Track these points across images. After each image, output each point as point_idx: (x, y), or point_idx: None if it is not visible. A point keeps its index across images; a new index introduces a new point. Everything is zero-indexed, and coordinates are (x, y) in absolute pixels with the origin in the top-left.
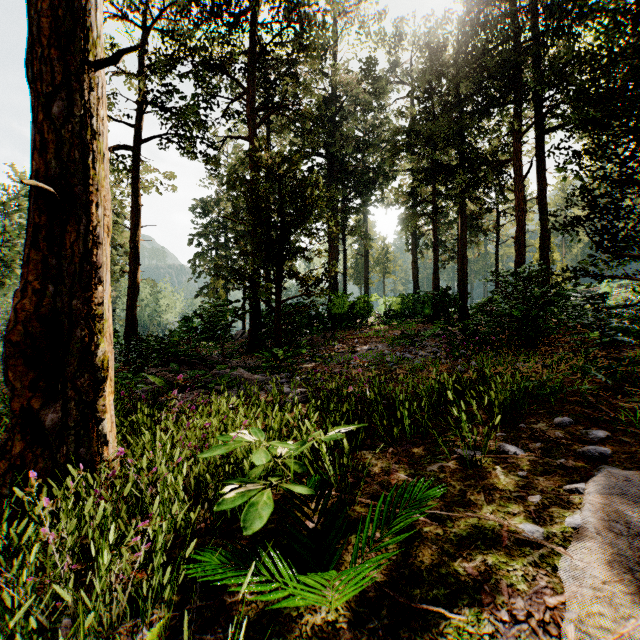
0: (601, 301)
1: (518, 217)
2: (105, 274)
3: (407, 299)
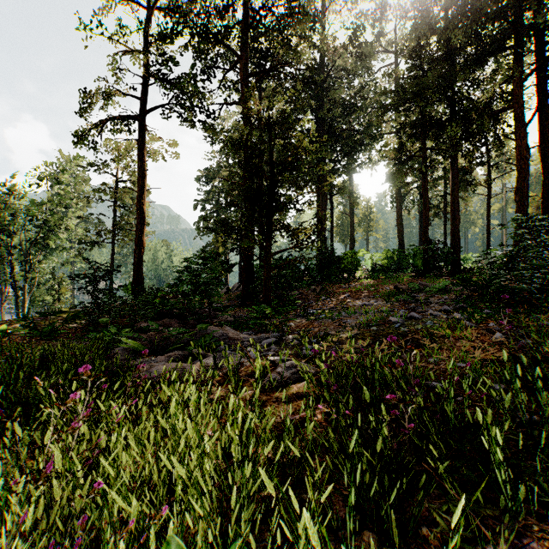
0: None
1: (519, 166)
2: None
3: (392, 254)
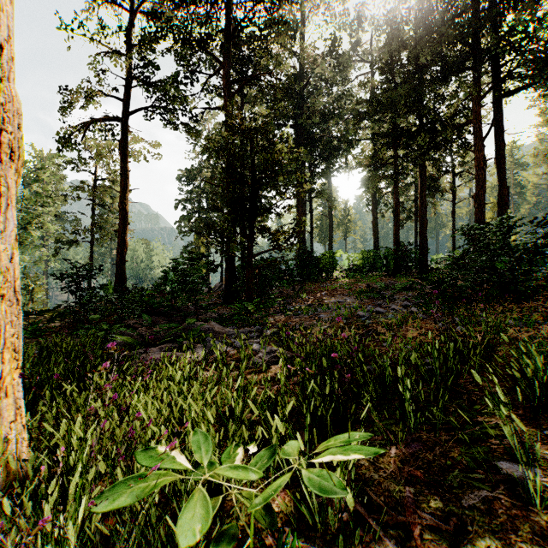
0: None
1: (478, 176)
2: (5, 210)
3: (368, 255)
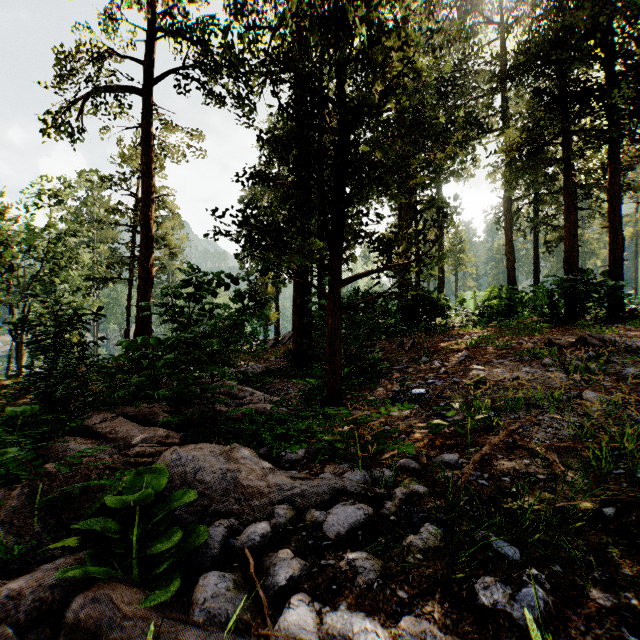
0: None
1: None
2: None
3: (500, 293)
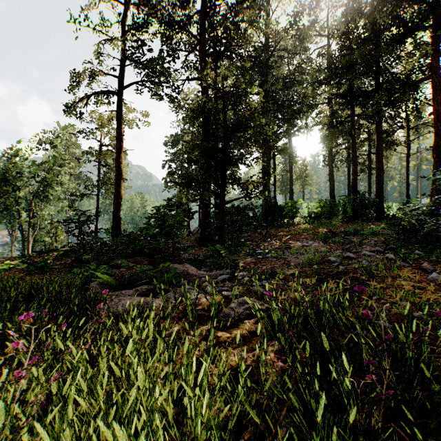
0: None
1: (436, 128)
2: None
3: (325, 203)
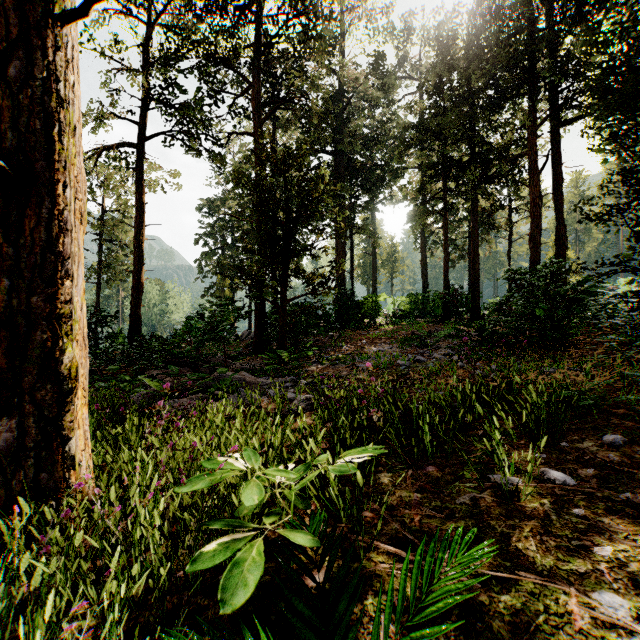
0: (637, 299)
1: (533, 213)
2: (77, 267)
3: (416, 299)
